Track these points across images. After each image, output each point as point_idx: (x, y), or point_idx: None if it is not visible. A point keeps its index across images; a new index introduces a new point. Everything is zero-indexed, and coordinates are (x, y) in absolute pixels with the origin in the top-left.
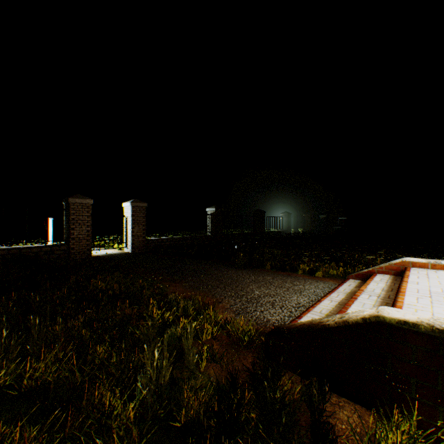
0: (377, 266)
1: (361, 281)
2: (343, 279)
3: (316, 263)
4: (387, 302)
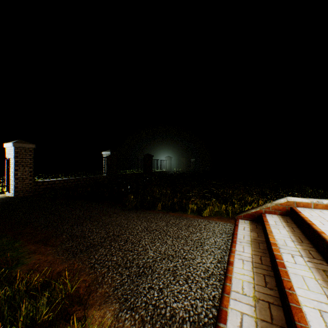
0: (263, 206)
1: (250, 221)
2: (229, 217)
3: (201, 200)
4: (323, 269)
